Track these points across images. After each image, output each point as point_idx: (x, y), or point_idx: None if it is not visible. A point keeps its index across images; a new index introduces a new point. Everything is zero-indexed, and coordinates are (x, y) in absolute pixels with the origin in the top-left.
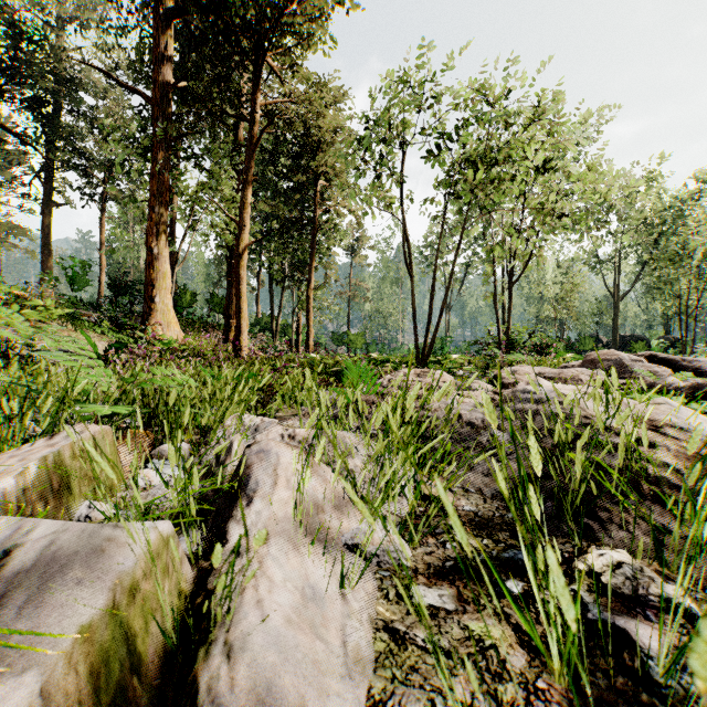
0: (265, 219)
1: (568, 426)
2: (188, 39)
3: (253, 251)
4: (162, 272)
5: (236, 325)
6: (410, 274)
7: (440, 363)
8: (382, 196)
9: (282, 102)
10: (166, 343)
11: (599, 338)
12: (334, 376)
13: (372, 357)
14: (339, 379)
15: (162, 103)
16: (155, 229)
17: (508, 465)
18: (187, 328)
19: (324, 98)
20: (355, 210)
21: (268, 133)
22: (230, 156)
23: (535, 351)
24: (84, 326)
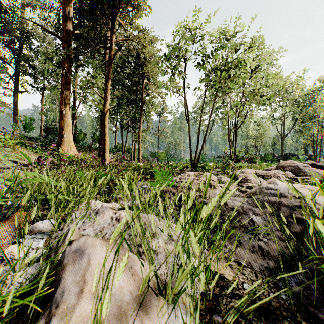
0: (119, 98)
1: (321, 221)
2: (81, 11)
3: (113, 114)
4: (67, 122)
5: (103, 148)
6: (188, 123)
7: (202, 167)
8: (174, 85)
9: (125, 40)
10: (69, 157)
11: (274, 155)
12: (150, 173)
13: (169, 164)
14: (153, 175)
15: (67, 40)
16: (64, 101)
17: (268, 244)
18: (81, 150)
19: (146, 41)
20: (161, 94)
21: (120, 57)
22: (101, 67)
23: (247, 161)
24: (27, 148)
